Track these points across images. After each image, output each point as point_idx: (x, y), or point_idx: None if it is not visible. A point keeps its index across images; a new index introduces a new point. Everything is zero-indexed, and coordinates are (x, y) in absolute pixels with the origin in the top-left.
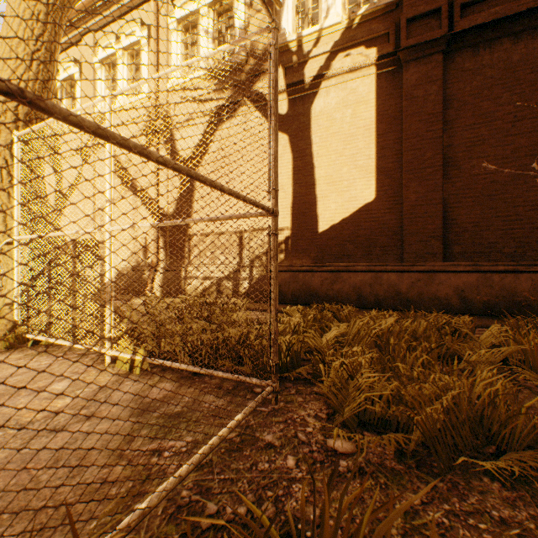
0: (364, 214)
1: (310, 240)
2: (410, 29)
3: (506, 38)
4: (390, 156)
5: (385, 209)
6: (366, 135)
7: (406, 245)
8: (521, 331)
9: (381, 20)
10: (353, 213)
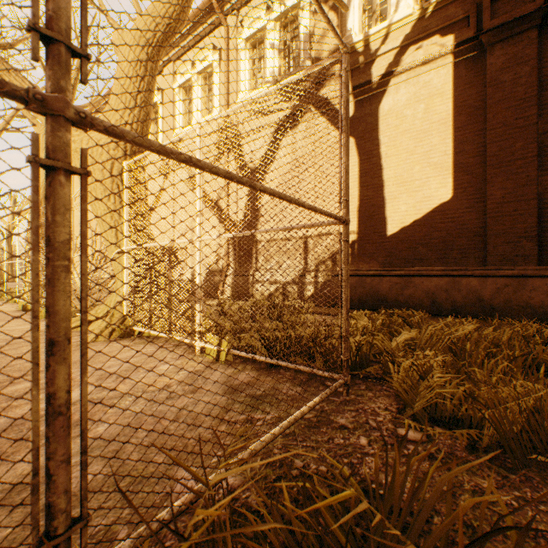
0: (439, 215)
1: (378, 244)
2: (495, 7)
3: None
4: (470, 150)
5: (464, 208)
6: (441, 130)
7: (490, 247)
8: None
9: (459, 4)
10: (426, 214)
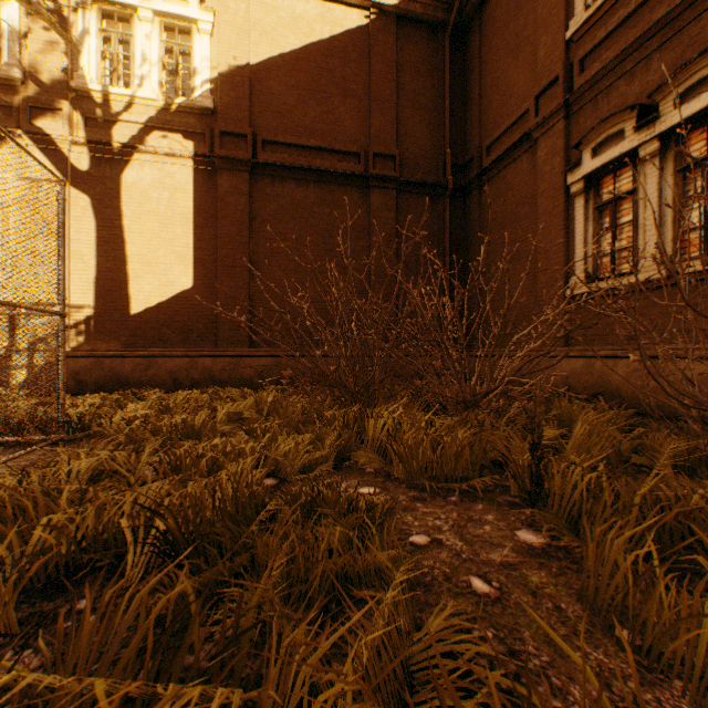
0: (182, 301)
1: (121, 322)
2: (224, 140)
3: (293, 180)
4: (207, 249)
5: (203, 298)
6: (184, 223)
7: (221, 333)
8: (270, 394)
9: (199, 118)
10: (171, 298)
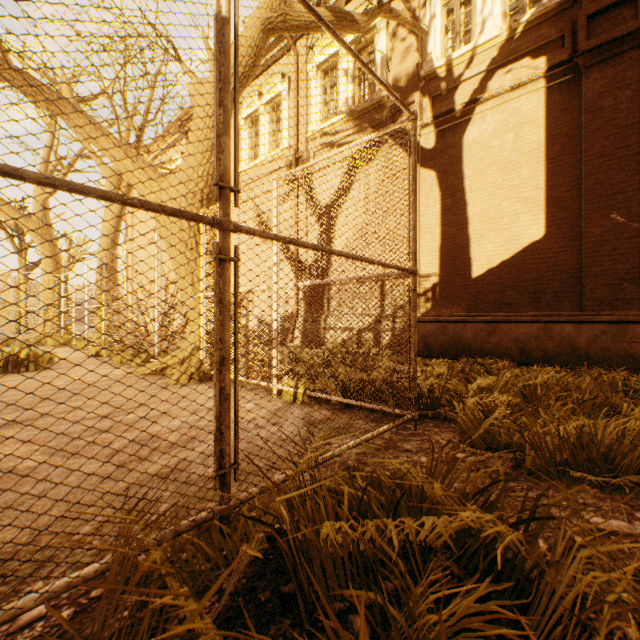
0: (529, 255)
1: (462, 287)
2: (592, 26)
3: None
4: (564, 184)
5: (558, 248)
6: (532, 162)
7: (586, 291)
8: None
9: (552, 22)
10: (515, 254)
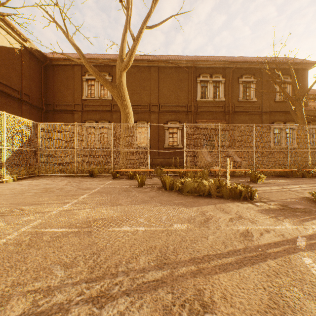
0: None
1: None
2: None
3: None
4: None
5: None
6: None
7: None
8: None
9: None
10: None
